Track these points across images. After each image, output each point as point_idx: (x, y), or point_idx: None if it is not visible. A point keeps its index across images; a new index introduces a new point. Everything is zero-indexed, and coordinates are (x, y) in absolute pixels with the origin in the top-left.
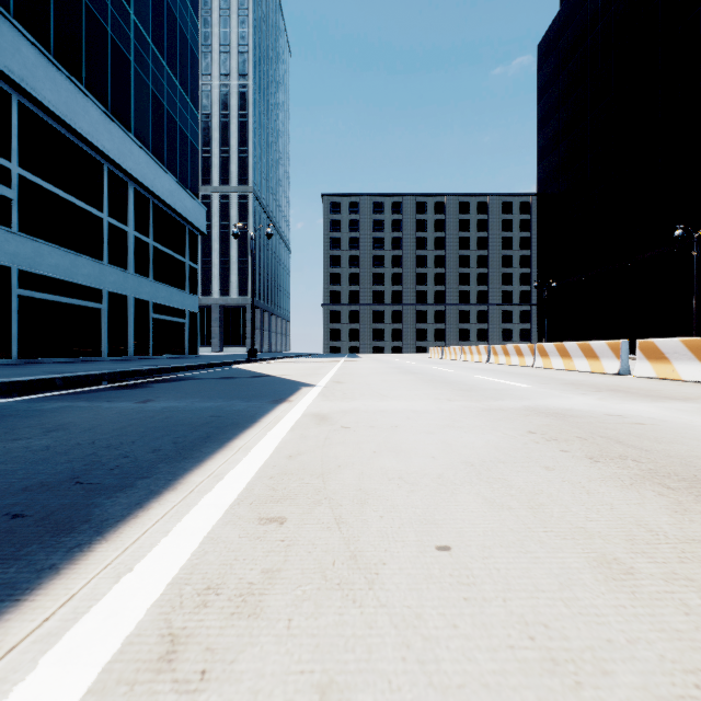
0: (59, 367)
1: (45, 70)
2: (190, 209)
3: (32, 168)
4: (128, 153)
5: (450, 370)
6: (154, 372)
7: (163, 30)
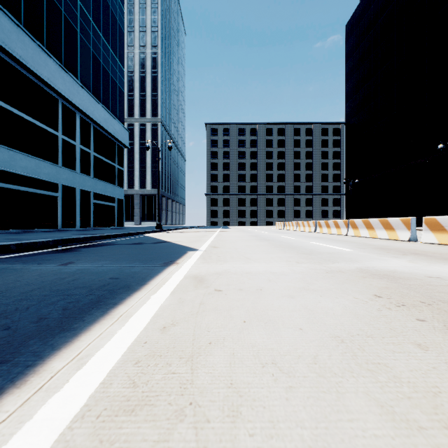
0: (23, 236)
1: (17, 35)
2: (118, 131)
3: (8, 100)
4: (76, 93)
5: (292, 238)
6: (88, 239)
7: (100, 12)
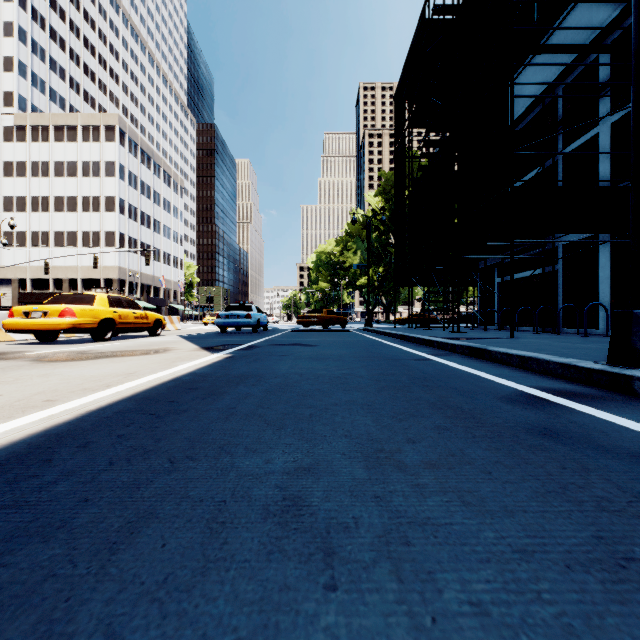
0: None
1: None
2: None
3: None
4: None
5: None
6: None
7: None
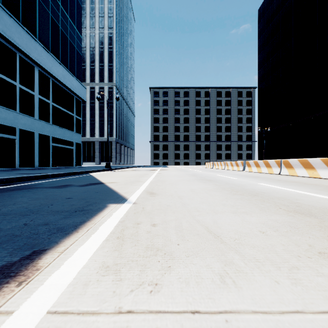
0: None
1: None
2: (75, 86)
3: None
4: (33, 49)
5: (232, 177)
6: (15, 180)
7: None
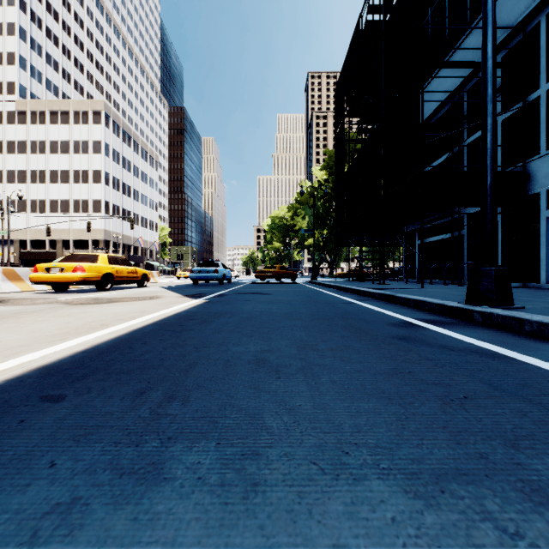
0: None
1: None
2: None
3: None
4: None
5: None
6: None
7: None
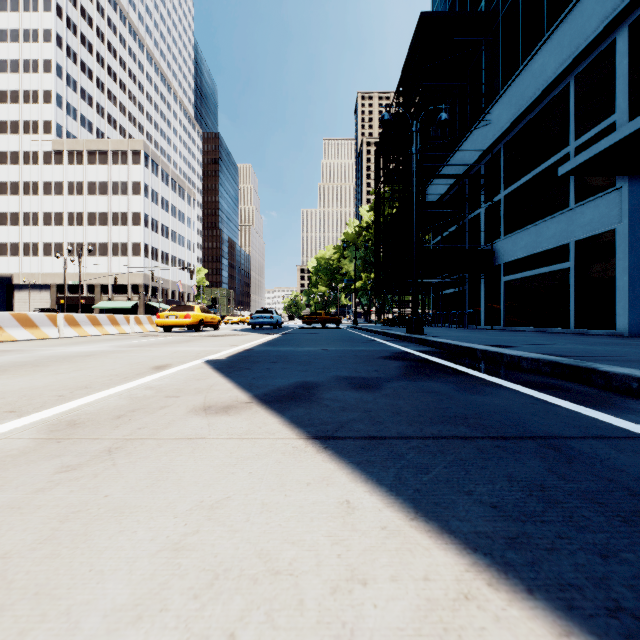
0: None
1: None
2: None
3: None
4: None
5: None
6: None
7: None
